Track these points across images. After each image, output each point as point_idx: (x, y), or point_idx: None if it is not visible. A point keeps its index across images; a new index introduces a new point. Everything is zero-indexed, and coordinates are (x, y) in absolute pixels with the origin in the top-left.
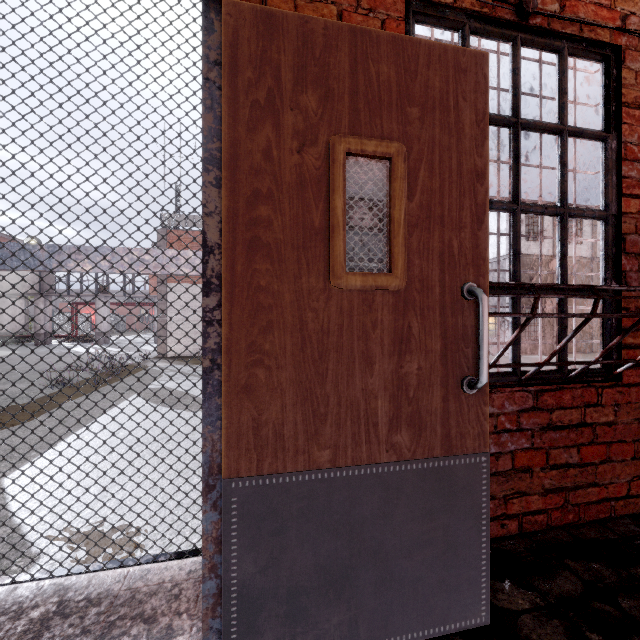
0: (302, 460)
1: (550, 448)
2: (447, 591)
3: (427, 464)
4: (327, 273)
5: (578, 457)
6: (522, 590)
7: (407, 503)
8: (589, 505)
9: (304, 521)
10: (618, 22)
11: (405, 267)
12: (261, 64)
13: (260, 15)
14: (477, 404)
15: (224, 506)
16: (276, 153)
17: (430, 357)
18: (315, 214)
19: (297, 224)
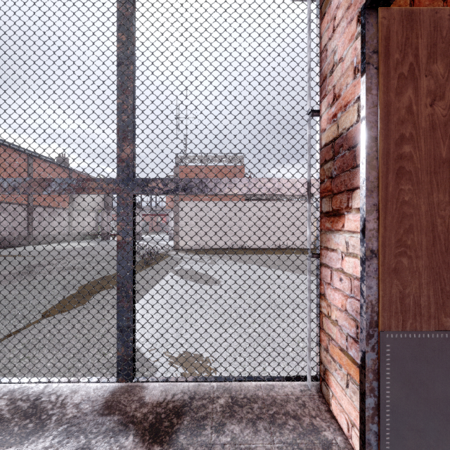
0: (433, 323)
1: None
2: None
3: None
4: None
5: None
6: None
7: None
8: None
9: (435, 366)
10: None
11: None
12: (405, 48)
13: (404, 14)
14: None
15: (381, 349)
16: (415, 108)
17: None
18: (442, 148)
19: (429, 156)
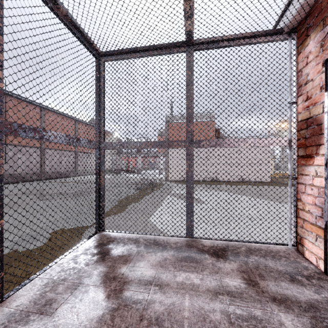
0: None
1: None
2: None
3: None
4: None
5: None
6: None
7: None
8: None
9: None
10: None
11: None
12: None
13: None
14: None
15: None
16: None
17: None
18: None
19: None
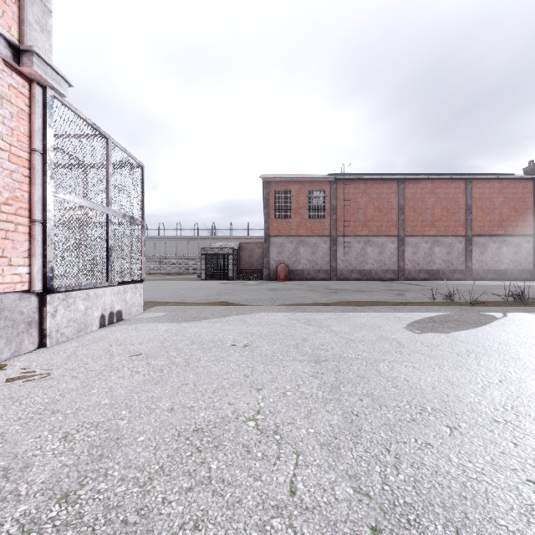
0: None
1: None
2: None
3: None
4: None
5: None
6: None
7: None
8: None
9: None
10: None
11: None
12: None
13: None
14: None
15: None
16: None
17: None
18: None
19: None
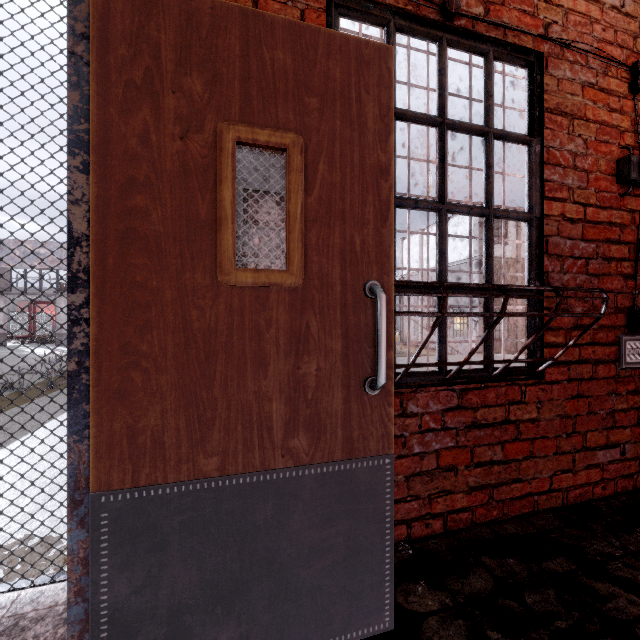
0: (186, 469)
1: (475, 446)
2: (348, 598)
3: (327, 468)
4: (215, 269)
5: (502, 454)
6: (434, 591)
7: (305, 510)
8: (513, 501)
9: (188, 534)
10: (541, 30)
11: (302, 264)
12: (137, 41)
13: None
14: (381, 405)
15: (92, 523)
16: (155, 138)
17: (330, 357)
18: (201, 205)
19: (180, 216)
